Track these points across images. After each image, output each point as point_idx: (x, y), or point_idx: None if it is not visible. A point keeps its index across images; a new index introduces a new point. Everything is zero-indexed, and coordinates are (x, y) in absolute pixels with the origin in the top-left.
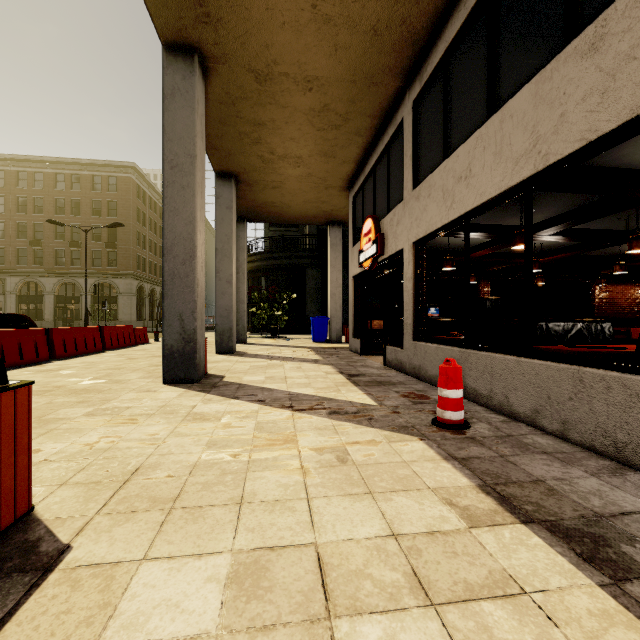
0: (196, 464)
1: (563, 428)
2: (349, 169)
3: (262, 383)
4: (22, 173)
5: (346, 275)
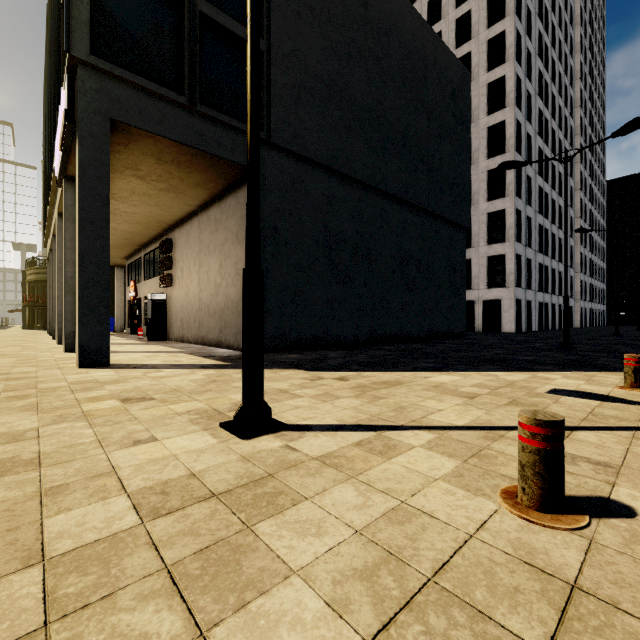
0: None
1: None
2: (125, 255)
3: None
4: None
5: None
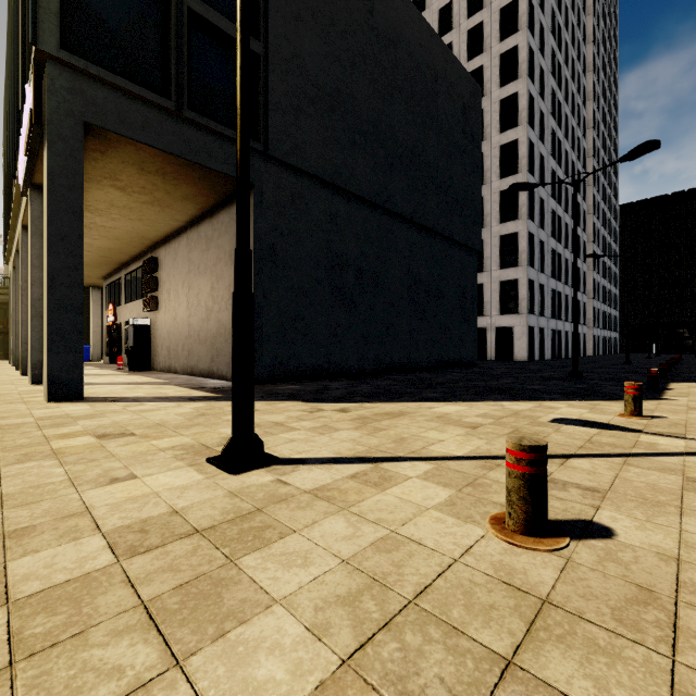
0: None
1: None
2: (103, 275)
3: None
4: None
5: None
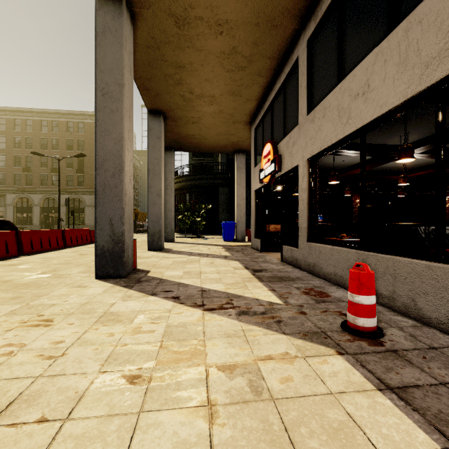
0: (83, 395)
1: None
2: (252, 106)
3: (180, 278)
4: (17, 120)
5: (248, 191)
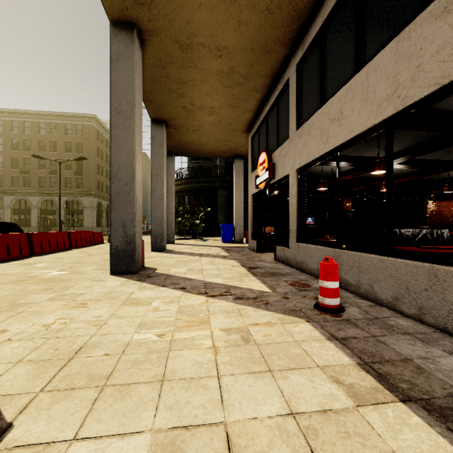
0: (129, 343)
1: (419, 312)
2: (248, 116)
3: (184, 274)
4: (15, 122)
5: (246, 194)
